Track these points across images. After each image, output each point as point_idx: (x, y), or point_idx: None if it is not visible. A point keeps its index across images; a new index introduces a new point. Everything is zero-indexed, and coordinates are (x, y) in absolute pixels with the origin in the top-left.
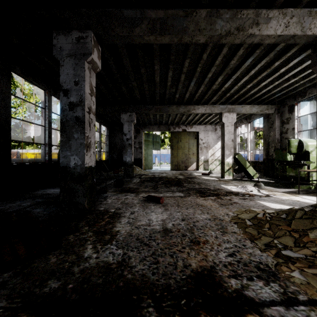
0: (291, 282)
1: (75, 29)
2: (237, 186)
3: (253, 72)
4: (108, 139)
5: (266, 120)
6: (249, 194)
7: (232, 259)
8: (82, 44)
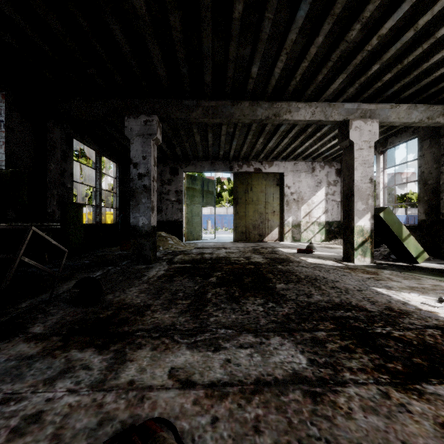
0: None
1: None
2: (429, 295)
3: None
4: (119, 185)
5: (427, 142)
6: None
7: None
8: None
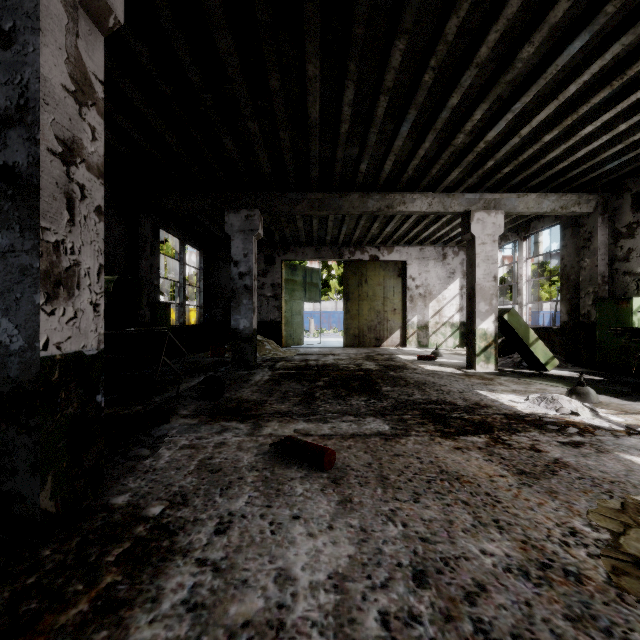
0: None
1: None
2: (523, 396)
3: (573, 90)
4: (203, 277)
5: (569, 230)
6: (574, 424)
7: None
8: None
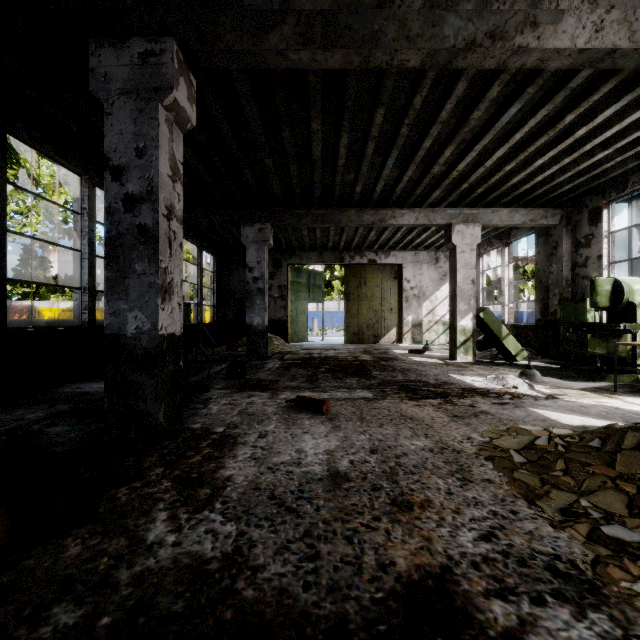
0: (638, 609)
1: (137, 35)
2: (484, 378)
3: (519, 137)
4: (217, 280)
5: (541, 239)
6: (511, 393)
7: (490, 547)
8: (154, 67)
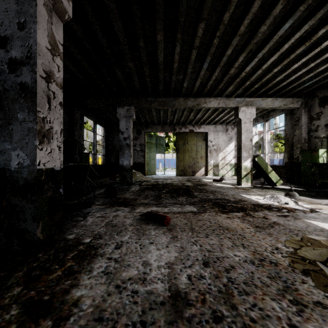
0: None
1: None
2: (263, 196)
3: (287, 47)
4: (105, 140)
5: (288, 116)
6: (286, 208)
7: None
8: None
